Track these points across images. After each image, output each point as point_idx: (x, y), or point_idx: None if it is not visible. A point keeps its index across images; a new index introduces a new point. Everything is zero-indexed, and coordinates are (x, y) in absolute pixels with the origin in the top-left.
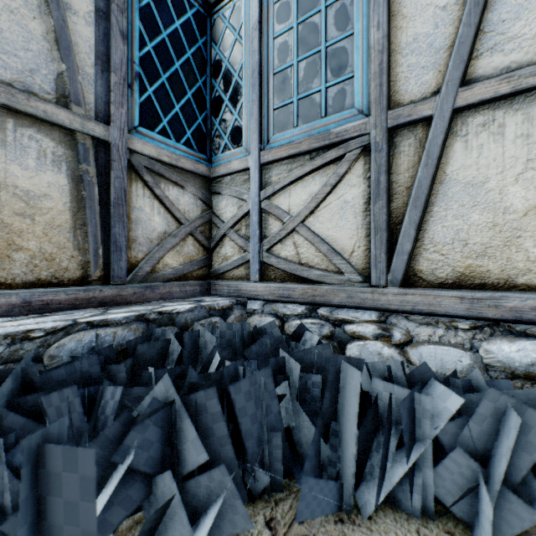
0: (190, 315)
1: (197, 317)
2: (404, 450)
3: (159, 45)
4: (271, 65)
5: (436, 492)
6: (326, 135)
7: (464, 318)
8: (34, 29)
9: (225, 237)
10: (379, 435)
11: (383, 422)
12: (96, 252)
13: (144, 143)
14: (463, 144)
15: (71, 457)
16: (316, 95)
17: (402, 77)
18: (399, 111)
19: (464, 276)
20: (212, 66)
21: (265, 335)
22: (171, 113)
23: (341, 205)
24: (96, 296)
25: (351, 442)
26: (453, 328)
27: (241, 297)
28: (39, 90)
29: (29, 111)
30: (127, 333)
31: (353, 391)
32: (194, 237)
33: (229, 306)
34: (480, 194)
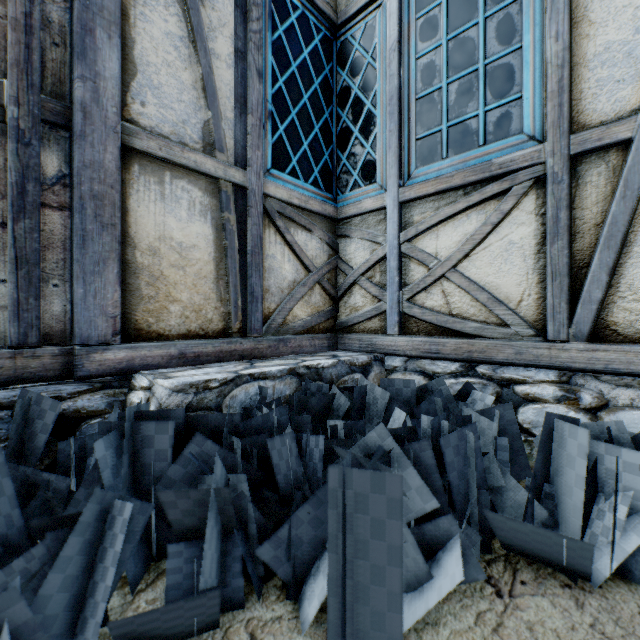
0: (334, 370)
1: (340, 373)
2: None
3: (289, 79)
4: (413, 90)
5: None
6: (485, 166)
7: None
8: (186, 80)
9: (354, 285)
10: (600, 502)
11: (604, 488)
12: (236, 303)
13: (276, 186)
14: None
15: (378, 481)
16: (472, 120)
17: (588, 94)
18: (586, 135)
19: None
20: (338, 94)
21: (430, 393)
22: (299, 151)
23: (505, 247)
24: (237, 348)
25: (575, 505)
26: None
27: (376, 353)
28: (190, 140)
29: (183, 163)
30: (283, 387)
31: (577, 451)
32: (321, 285)
33: (368, 362)
34: None
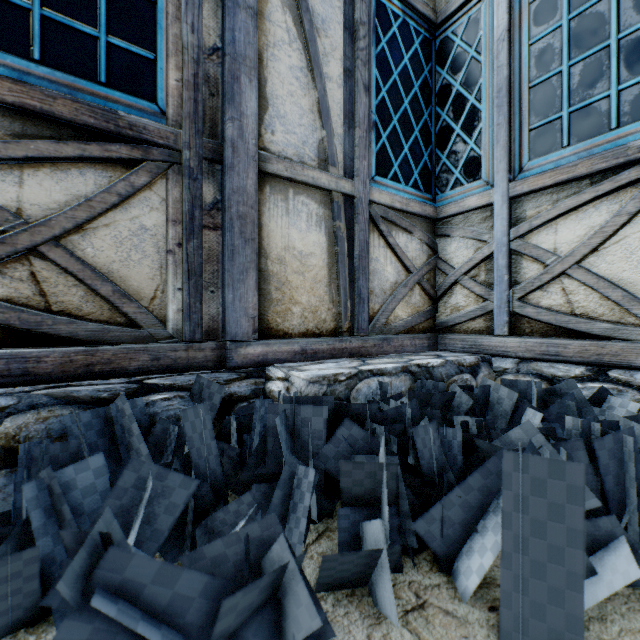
0: (443, 370)
1: (449, 373)
2: None
3: (391, 87)
4: (525, 78)
5: None
6: (619, 151)
7: None
8: (305, 105)
9: (455, 285)
10: None
11: None
12: (345, 304)
13: (380, 192)
14: None
15: (557, 468)
16: (601, 102)
17: None
18: None
19: None
20: (436, 94)
21: (558, 396)
22: (400, 156)
23: None
24: (347, 346)
25: None
26: None
27: (481, 354)
28: (307, 159)
29: (303, 180)
30: (399, 384)
31: None
32: (421, 286)
33: (475, 362)
34: None
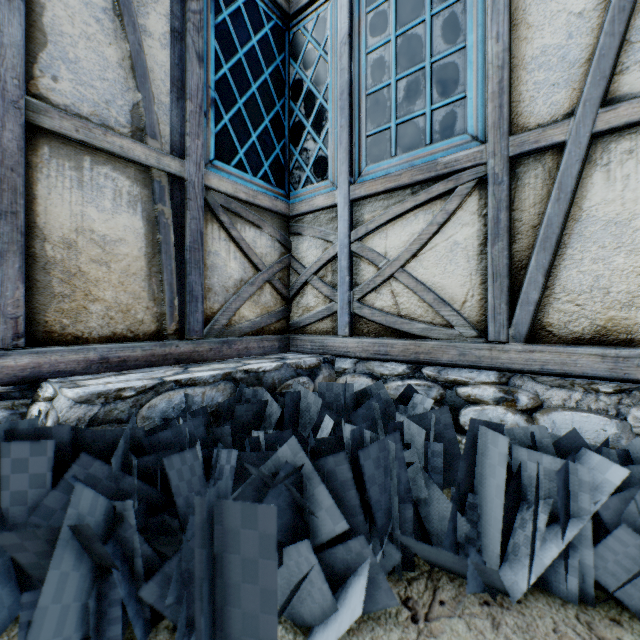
0: (277, 374)
1: (284, 377)
2: (560, 526)
3: (235, 66)
4: (364, 85)
5: (596, 575)
6: (432, 165)
7: (606, 380)
8: (110, 56)
9: (307, 285)
10: (523, 510)
11: (527, 496)
12: (172, 303)
13: (220, 179)
14: (604, 175)
15: (250, 514)
16: (420, 118)
17: (527, 97)
18: (524, 137)
19: (605, 331)
20: (290, 87)
21: (369, 397)
22: (247, 143)
23: (450, 247)
24: (172, 352)
25: (496, 516)
26: (593, 392)
27: (327, 354)
28: (115, 123)
29: (106, 147)
30: (215, 394)
31: (498, 459)
32: (272, 285)
33: (317, 364)
34: (625, 234)
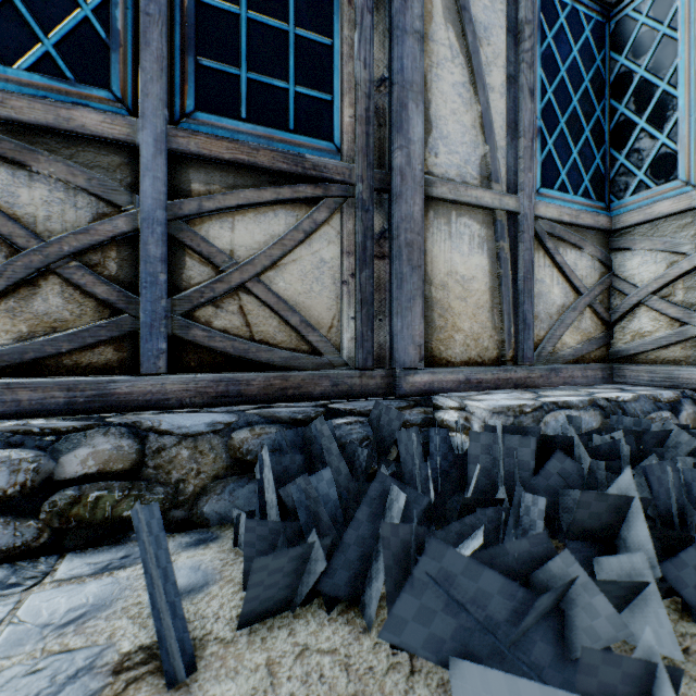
0: (636, 405)
1: (644, 409)
2: None
3: (557, 87)
4: None
5: None
6: None
7: None
8: (466, 122)
9: (638, 306)
10: None
11: None
12: (508, 331)
13: (546, 206)
14: None
15: None
16: None
17: None
18: None
19: None
20: (610, 84)
21: None
22: (568, 162)
23: None
24: (511, 377)
25: None
26: None
27: (678, 388)
28: (469, 178)
29: (466, 201)
30: (588, 419)
31: None
32: (592, 309)
33: (675, 398)
34: None
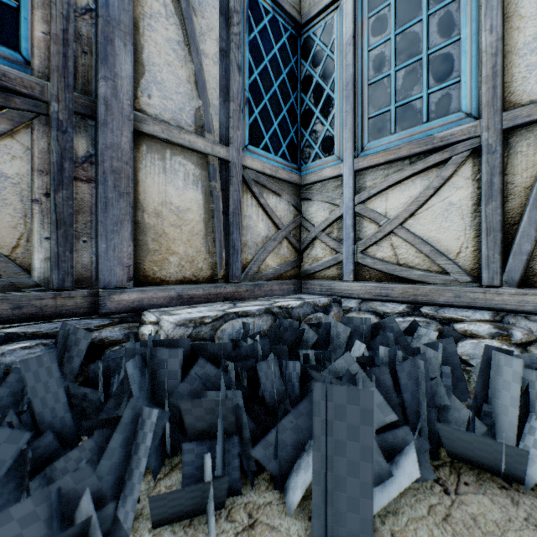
0: (301, 310)
1: (306, 312)
2: None
3: (262, 71)
4: (366, 77)
5: None
6: (428, 140)
7: None
8: (182, 76)
9: (316, 240)
10: (531, 420)
11: (535, 408)
12: (221, 255)
13: (252, 159)
14: None
15: (354, 395)
16: (417, 101)
17: (519, 77)
18: (516, 112)
19: None
20: (301, 82)
21: (383, 329)
22: (271, 130)
23: (445, 207)
24: (222, 292)
25: (510, 421)
26: None
27: (334, 296)
28: (185, 124)
29: (180, 143)
30: (261, 323)
31: (512, 377)
32: (288, 240)
33: (328, 303)
34: None
